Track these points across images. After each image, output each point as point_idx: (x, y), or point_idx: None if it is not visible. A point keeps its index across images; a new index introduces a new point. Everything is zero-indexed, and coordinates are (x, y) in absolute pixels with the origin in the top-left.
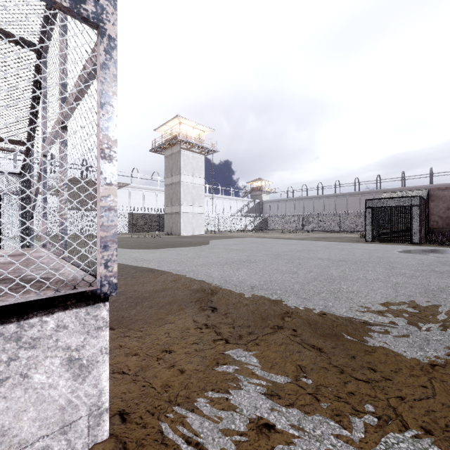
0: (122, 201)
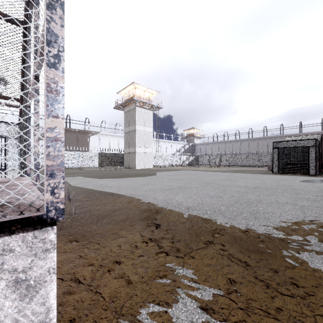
0: (94, 144)
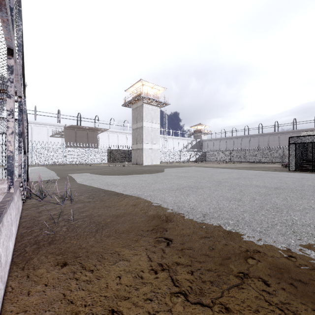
0: (103, 141)
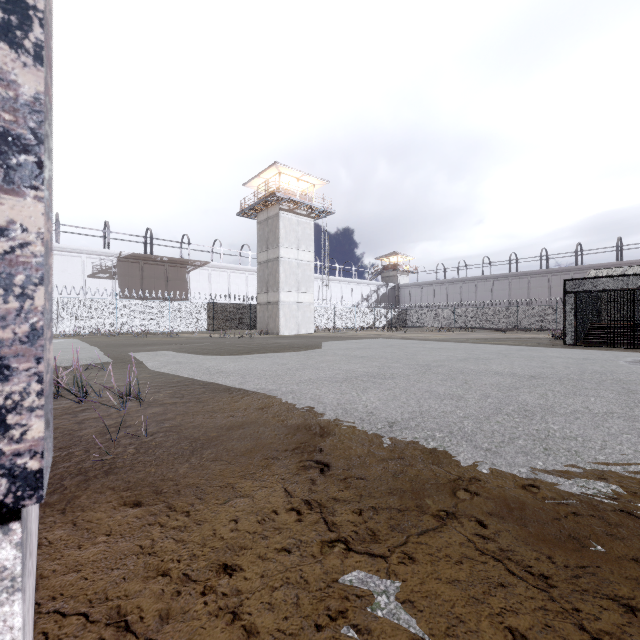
0: (200, 286)
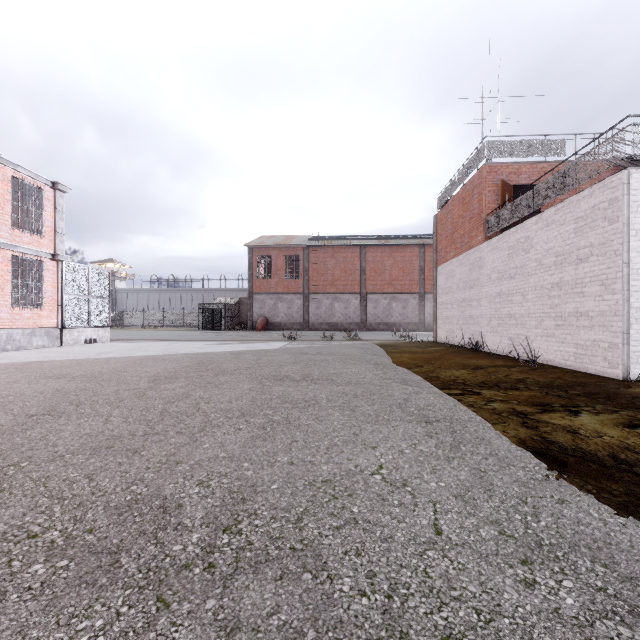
0: None
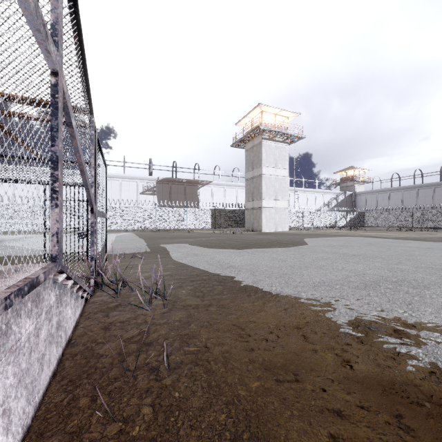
0: (206, 198)
